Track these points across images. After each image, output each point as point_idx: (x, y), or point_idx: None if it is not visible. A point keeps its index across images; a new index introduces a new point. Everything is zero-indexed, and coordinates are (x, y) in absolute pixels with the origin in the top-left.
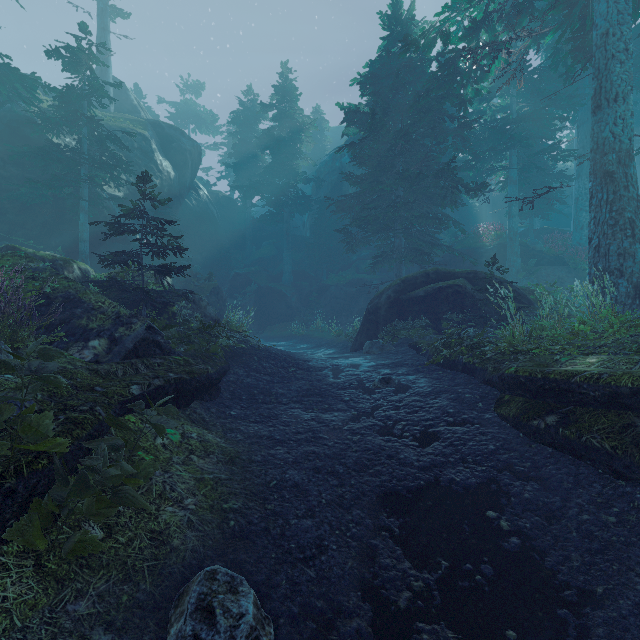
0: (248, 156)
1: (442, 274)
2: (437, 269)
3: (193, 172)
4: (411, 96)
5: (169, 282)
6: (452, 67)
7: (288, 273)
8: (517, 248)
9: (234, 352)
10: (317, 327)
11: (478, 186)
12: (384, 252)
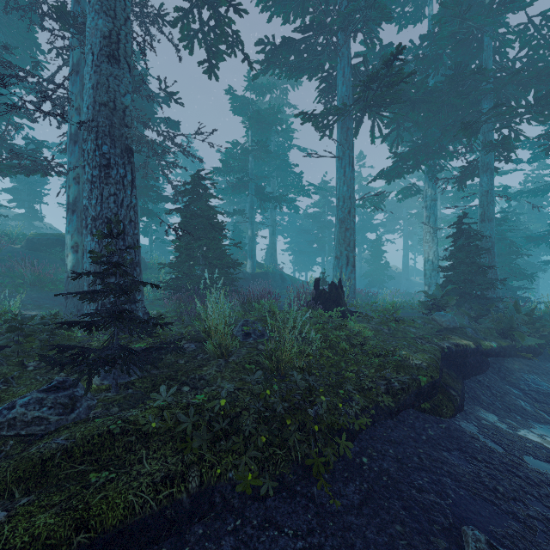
0: None
1: None
2: None
3: None
4: None
5: None
6: None
7: None
8: None
9: None
10: None
11: None
12: None
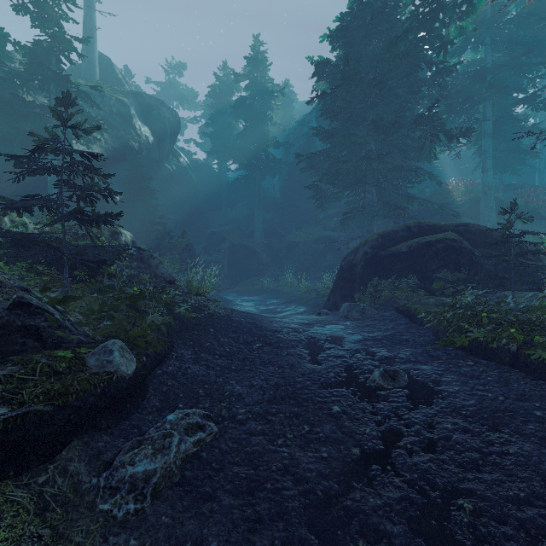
0: (223, 125)
1: (426, 227)
2: (420, 222)
3: (172, 139)
4: (385, 43)
5: (128, 238)
6: (435, 2)
7: (259, 231)
8: (492, 202)
9: (184, 323)
10: (286, 282)
11: (462, 132)
12: (355, 207)
